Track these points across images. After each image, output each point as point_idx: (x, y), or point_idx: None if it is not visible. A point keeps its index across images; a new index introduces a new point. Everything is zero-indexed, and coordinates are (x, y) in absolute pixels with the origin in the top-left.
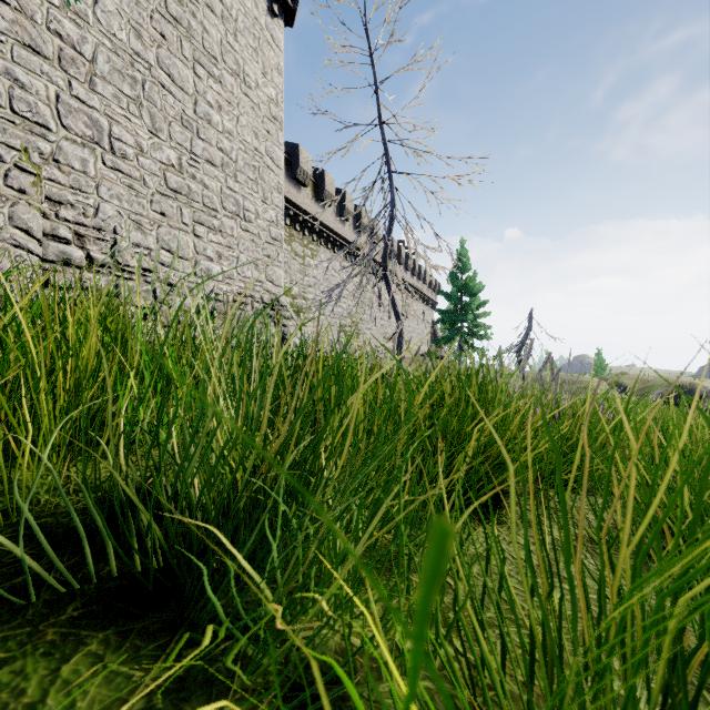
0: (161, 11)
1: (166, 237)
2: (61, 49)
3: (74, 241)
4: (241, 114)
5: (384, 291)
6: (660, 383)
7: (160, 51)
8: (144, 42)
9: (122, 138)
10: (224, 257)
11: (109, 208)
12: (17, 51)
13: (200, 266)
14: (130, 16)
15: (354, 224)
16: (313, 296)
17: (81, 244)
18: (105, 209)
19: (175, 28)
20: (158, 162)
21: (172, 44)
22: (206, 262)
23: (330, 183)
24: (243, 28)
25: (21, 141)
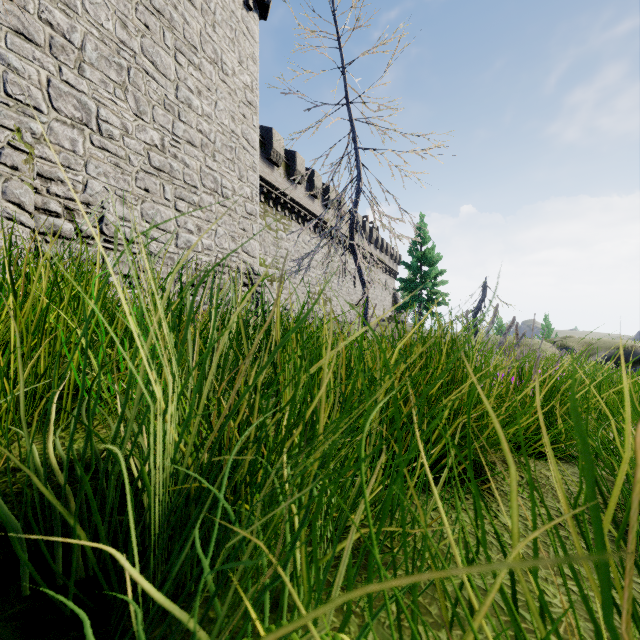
0: (145, 4)
1: (150, 212)
2: (52, 37)
3: (64, 214)
4: (219, 99)
5: (350, 262)
6: (604, 345)
7: (144, 40)
8: (129, 32)
9: (109, 120)
10: (203, 230)
11: (96, 184)
12: (10, 38)
13: (181, 238)
14: (116, 7)
15: (322, 201)
16: (285, 266)
17: (70, 217)
18: (93, 185)
19: (158, 19)
20: (142, 142)
21: (155, 34)
22: (187, 234)
23: (300, 163)
24: (221, 20)
25: (14, 122)
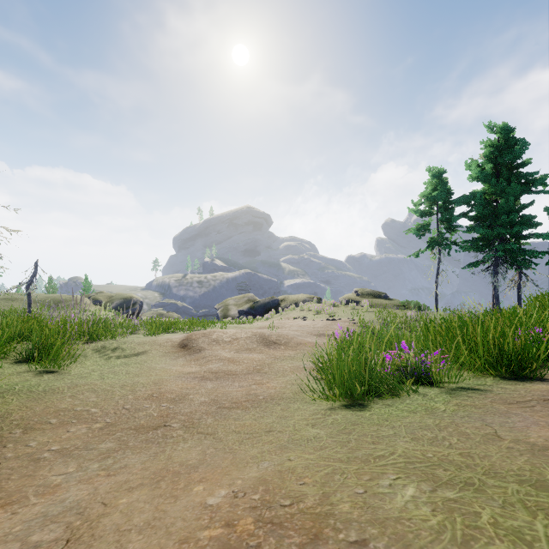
0: None
1: None
2: None
3: None
4: None
5: None
6: (118, 297)
7: None
8: None
9: None
10: None
11: None
12: None
13: None
14: None
15: None
16: None
17: None
18: None
19: None
20: None
21: None
22: None
23: None
24: None
25: None
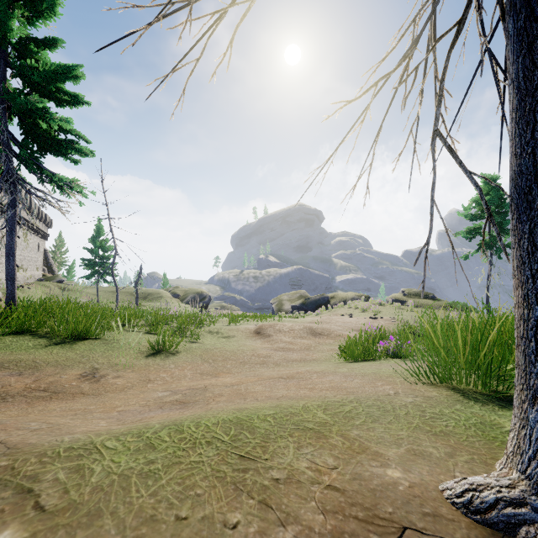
0: None
1: None
2: None
3: None
4: None
5: None
6: (191, 292)
7: None
8: None
9: None
10: None
11: None
12: None
13: None
14: None
15: None
16: None
17: None
18: None
19: None
20: None
21: None
22: None
23: None
24: None
25: None
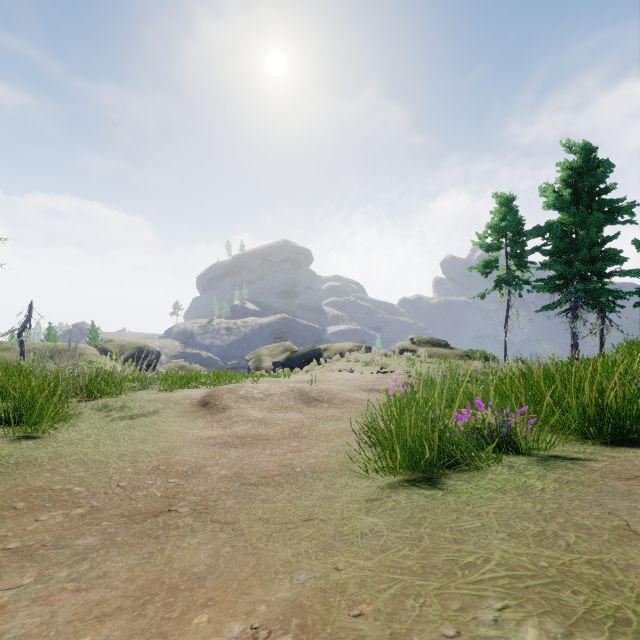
0: None
1: None
2: None
3: None
4: None
5: None
6: (130, 346)
7: None
8: None
9: None
10: None
11: None
12: None
13: None
14: None
15: None
16: None
17: None
18: None
19: None
20: None
21: None
22: None
23: None
24: None
25: None
